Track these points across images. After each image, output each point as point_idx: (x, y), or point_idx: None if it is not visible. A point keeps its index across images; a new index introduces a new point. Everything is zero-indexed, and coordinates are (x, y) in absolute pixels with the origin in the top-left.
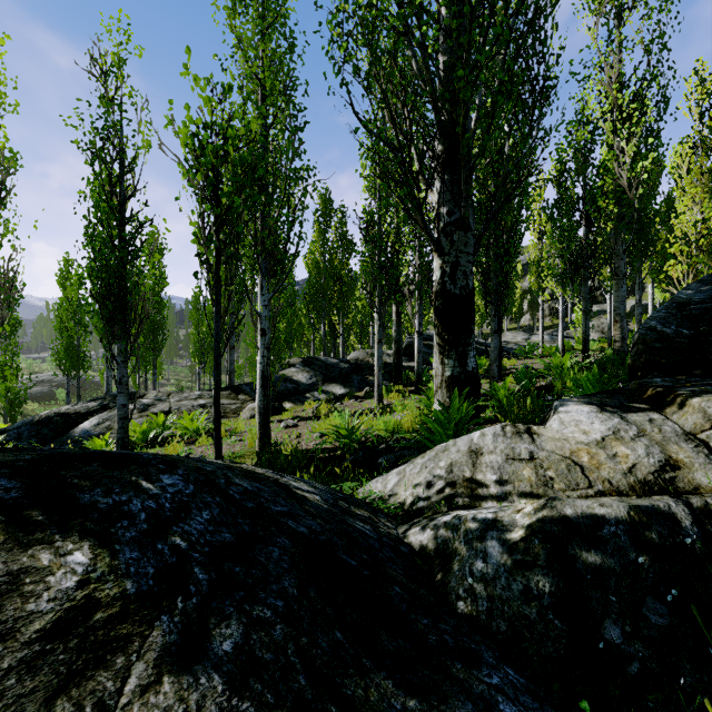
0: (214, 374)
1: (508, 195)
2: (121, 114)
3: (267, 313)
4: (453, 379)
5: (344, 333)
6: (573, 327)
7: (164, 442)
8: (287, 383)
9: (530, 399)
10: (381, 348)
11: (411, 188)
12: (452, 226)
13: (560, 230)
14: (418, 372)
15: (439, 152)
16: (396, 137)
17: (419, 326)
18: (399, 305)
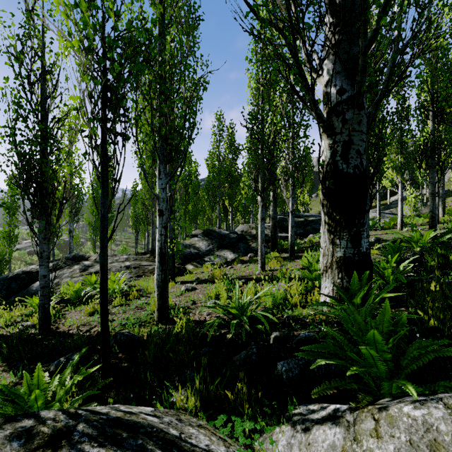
0: (99, 257)
1: (405, 70)
2: (43, 25)
3: (164, 195)
4: (345, 260)
5: (233, 211)
6: (393, 207)
7: (91, 299)
8: (191, 249)
9: (438, 286)
10: (263, 225)
11: (301, 68)
12: (344, 105)
13: (400, 132)
14: (292, 242)
15: (330, 33)
16: (288, 13)
17: (292, 206)
18: (275, 190)
